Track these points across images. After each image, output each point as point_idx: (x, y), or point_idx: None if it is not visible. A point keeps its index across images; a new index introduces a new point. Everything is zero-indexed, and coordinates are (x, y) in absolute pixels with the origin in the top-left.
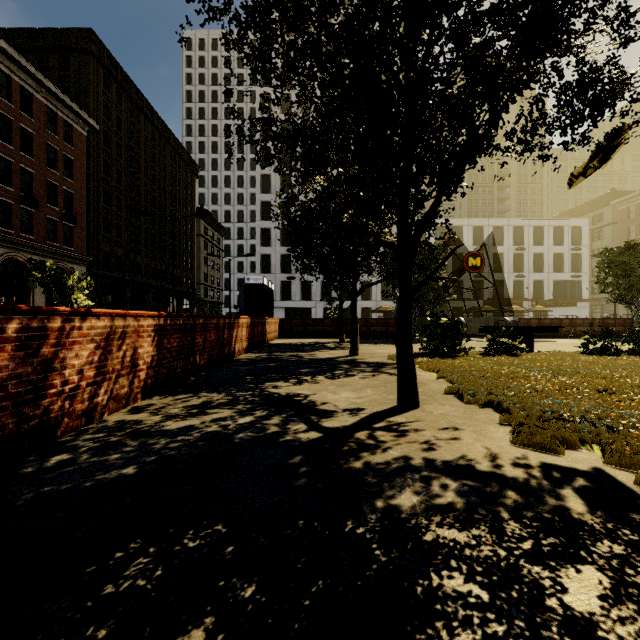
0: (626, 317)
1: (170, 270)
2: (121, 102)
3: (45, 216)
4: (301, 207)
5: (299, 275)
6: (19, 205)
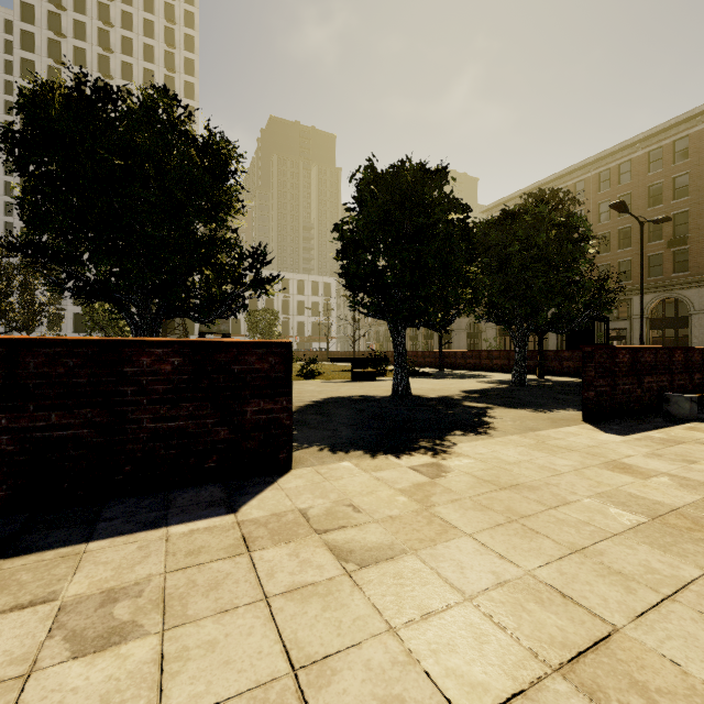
0: (306, 350)
1: None
2: None
3: None
4: None
5: (71, 307)
6: None
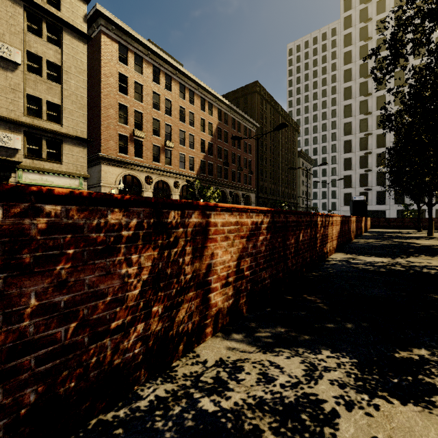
0: None
1: (285, 191)
2: (266, 108)
3: (243, 173)
4: (395, 165)
5: (374, 187)
6: (237, 171)
